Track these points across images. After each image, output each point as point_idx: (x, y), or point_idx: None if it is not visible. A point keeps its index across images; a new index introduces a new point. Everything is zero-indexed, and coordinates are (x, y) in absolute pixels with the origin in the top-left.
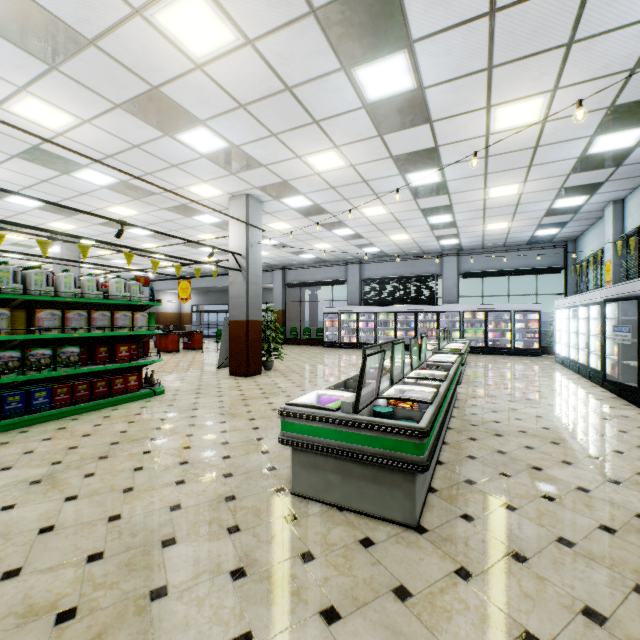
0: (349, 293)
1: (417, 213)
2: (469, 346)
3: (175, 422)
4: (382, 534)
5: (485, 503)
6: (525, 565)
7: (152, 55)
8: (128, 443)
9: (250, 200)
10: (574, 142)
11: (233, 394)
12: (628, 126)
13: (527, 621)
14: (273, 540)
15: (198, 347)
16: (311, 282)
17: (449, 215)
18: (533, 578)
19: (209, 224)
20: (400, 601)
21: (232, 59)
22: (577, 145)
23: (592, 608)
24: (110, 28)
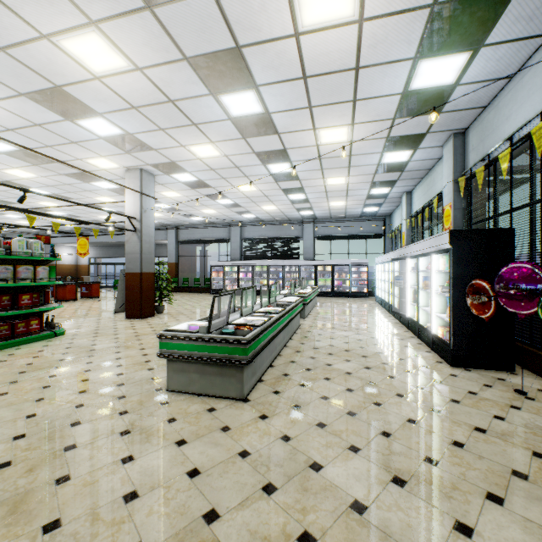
0: (232, 250)
1: (279, 191)
2: (321, 291)
3: (76, 355)
4: (222, 405)
5: (290, 384)
6: (298, 410)
7: (57, 65)
8: (35, 371)
9: (144, 174)
10: (372, 155)
11: (128, 332)
12: (401, 149)
13: (288, 431)
14: (151, 415)
15: (96, 296)
16: (201, 240)
17: (303, 194)
18: (299, 414)
19: (107, 189)
20: (223, 432)
21: (125, 77)
22: (375, 157)
23: (322, 422)
24: (19, 43)
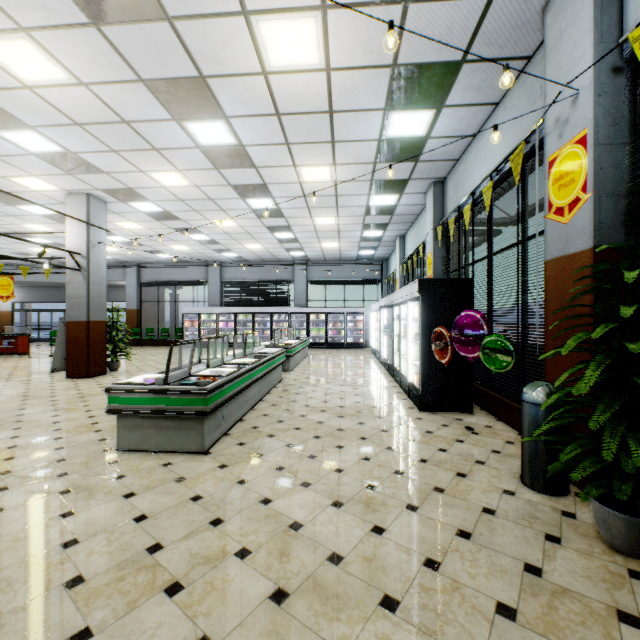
0: (210, 294)
1: (264, 229)
2: (314, 342)
3: None
4: (180, 459)
5: (257, 436)
6: (260, 457)
7: None
8: None
9: (92, 200)
10: (359, 197)
11: (70, 394)
12: (387, 193)
13: (245, 476)
14: (96, 474)
15: (24, 352)
16: (170, 282)
17: (291, 233)
18: (261, 461)
19: (40, 215)
20: (178, 482)
21: (66, 90)
22: (362, 199)
23: (282, 466)
24: None
